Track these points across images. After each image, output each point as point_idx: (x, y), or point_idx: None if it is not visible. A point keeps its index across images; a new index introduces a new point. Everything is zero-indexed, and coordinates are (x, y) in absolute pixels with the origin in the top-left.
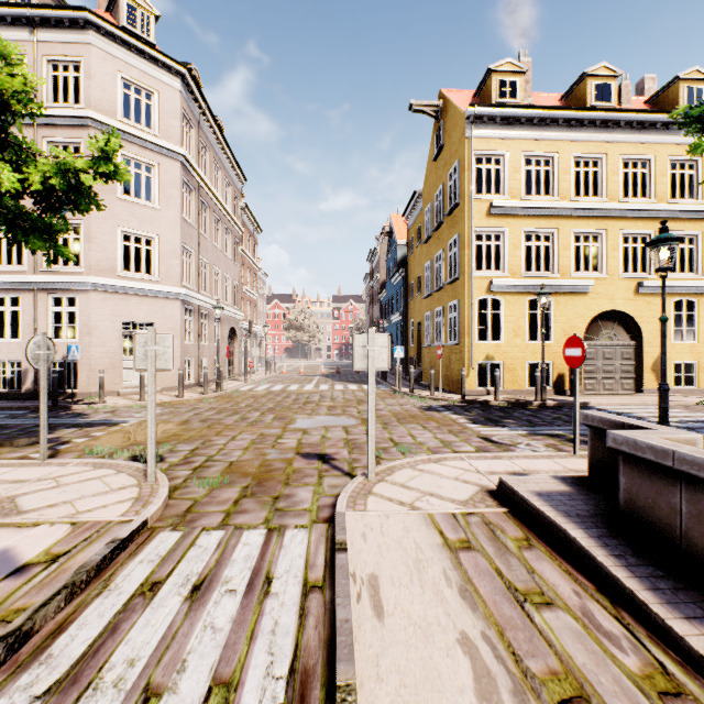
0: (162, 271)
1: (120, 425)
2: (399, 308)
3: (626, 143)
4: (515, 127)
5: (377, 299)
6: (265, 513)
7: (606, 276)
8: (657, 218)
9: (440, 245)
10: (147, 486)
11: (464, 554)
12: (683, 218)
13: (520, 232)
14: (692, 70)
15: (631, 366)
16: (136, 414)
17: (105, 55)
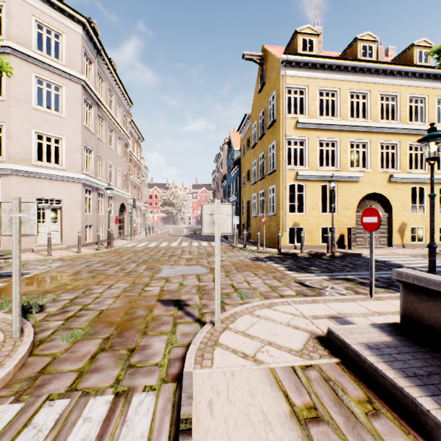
0: (67, 162)
1: (22, 276)
2: (235, 191)
3: (382, 84)
4: (313, 70)
5: (221, 186)
6: (117, 370)
7: (370, 170)
8: (401, 133)
9: (263, 149)
10: (10, 343)
11: (315, 430)
12: (417, 134)
13: (316, 140)
14: (422, 40)
15: (385, 229)
16: (40, 266)
17: (22, 2)
